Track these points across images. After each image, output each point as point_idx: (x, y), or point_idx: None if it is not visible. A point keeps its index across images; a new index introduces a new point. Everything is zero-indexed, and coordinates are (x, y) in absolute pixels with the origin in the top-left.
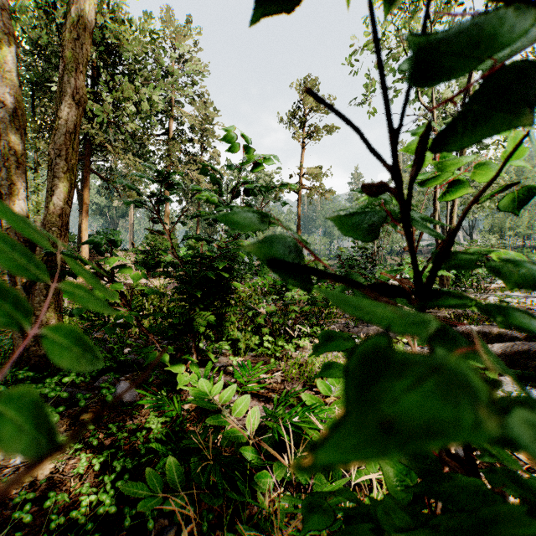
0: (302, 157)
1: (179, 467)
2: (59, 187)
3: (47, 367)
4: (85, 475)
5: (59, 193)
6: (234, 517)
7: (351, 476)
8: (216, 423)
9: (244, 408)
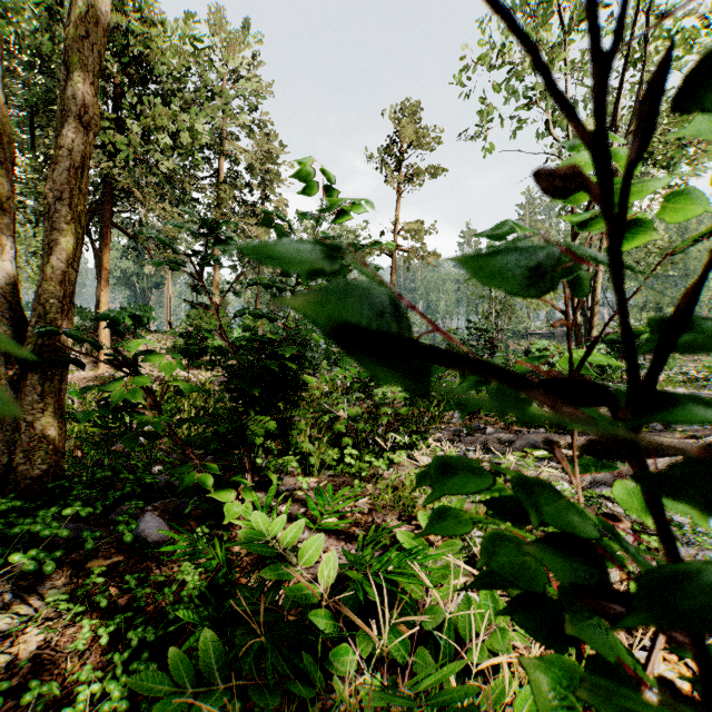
0: (397, 208)
1: (219, 645)
2: (59, 243)
3: (43, 493)
4: (88, 651)
5: (59, 252)
6: (301, 711)
7: (468, 654)
8: (275, 576)
9: (316, 553)
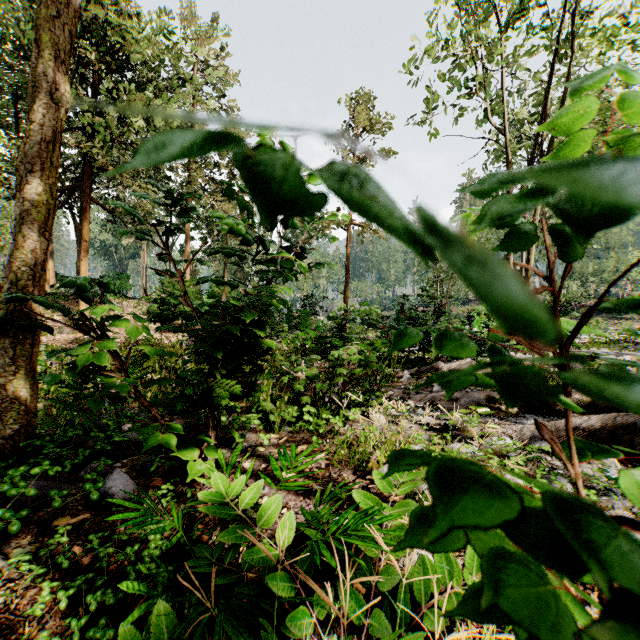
0: None
1: (172, 618)
2: (31, 213)
3: (15, 452)
4: (48, 613)
5: (31, 222)
6: None
7: (424, 619)
8: (233, 540)
9: (274, 514)
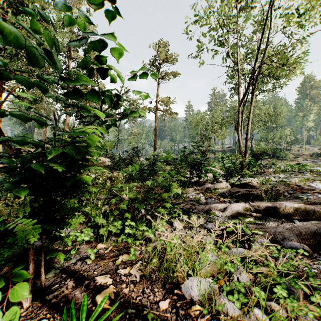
0: (158, 90)
1: None
2: None
3: None
4: None
5: None
6: None
7: None
8: None
9: None
